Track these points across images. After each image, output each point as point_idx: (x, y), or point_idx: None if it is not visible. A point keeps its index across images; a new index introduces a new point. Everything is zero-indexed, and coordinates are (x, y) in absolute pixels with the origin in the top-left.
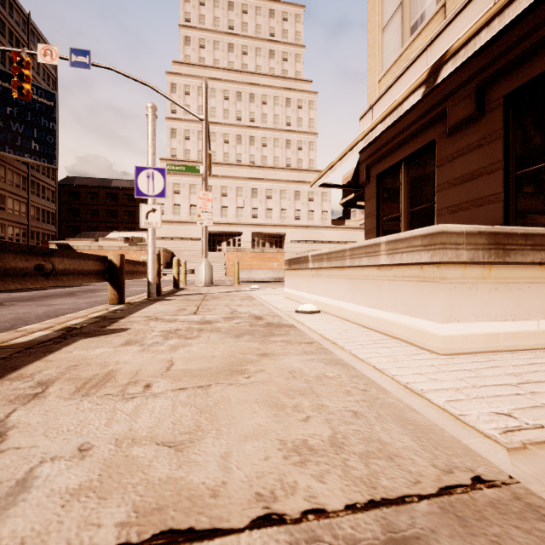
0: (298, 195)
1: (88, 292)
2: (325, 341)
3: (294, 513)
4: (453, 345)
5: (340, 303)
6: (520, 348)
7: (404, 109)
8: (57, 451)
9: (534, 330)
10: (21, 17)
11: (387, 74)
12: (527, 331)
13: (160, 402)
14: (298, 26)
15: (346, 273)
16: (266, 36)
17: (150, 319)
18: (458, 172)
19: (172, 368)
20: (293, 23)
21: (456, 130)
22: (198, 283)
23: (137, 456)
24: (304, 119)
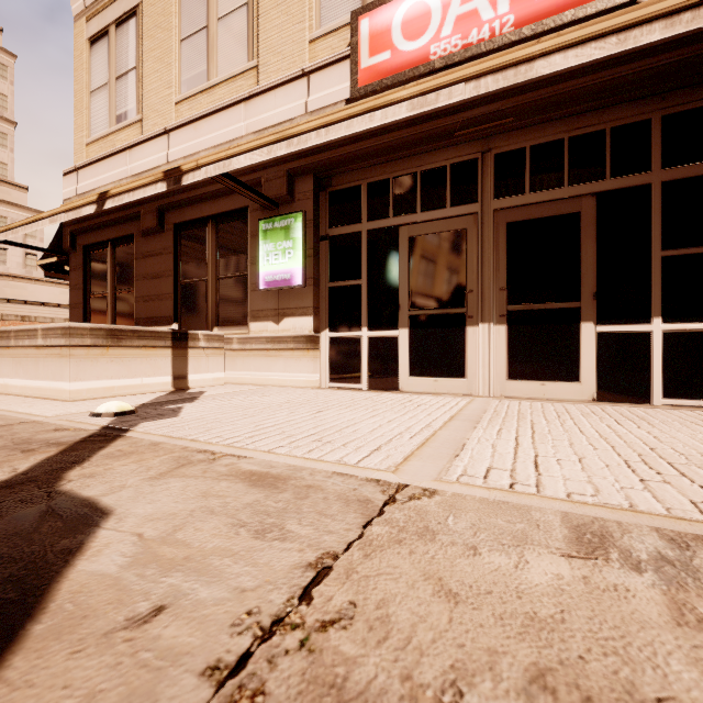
0: None
1: None
2: None
3: None
4: (80, 395)
5: (6, 380)
6: (130, 394)
7: (84, 213)
8: None
9: (139, 384)
10: None
11: (96, 144)
12: (135, 384)
13: None
14: None
15: (11, 352)
16: None
17: None
18: (149, 269)
19: None
20: None
21: (147, 234)
22: None
23: None
24: None
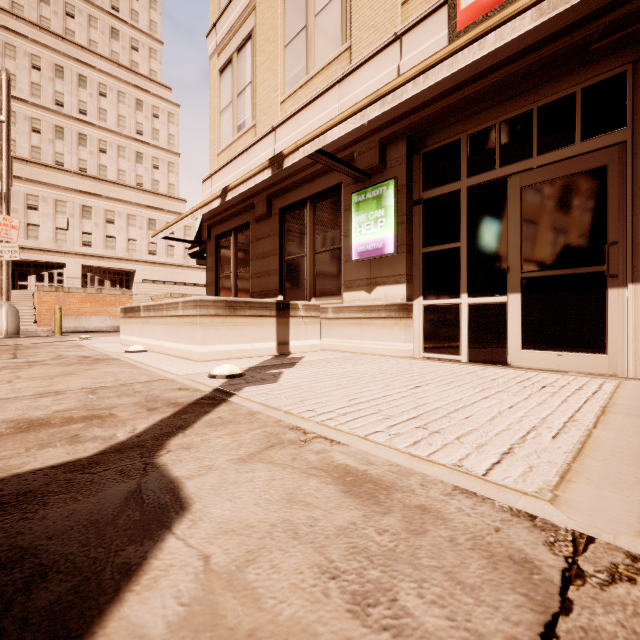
0: (153, 224)
1: None
2: (137, 362)
3: (94, 387)
4: (206, 356)
5: (161, 343)
6: (243, 357)
7: (212, 207)
8: None
9: (250, 348)
10: None
11: (223, 153)
12: (247, 349)
13: (24, 383)
14: (154, 14)
15: (164, 321)
16: (105, 5)
17: None
18: (261, 250)
19: (21, 377)
20: (146, 7)
21: (259, 220)
22: None
23: (26, 389)
24: (162, 132)
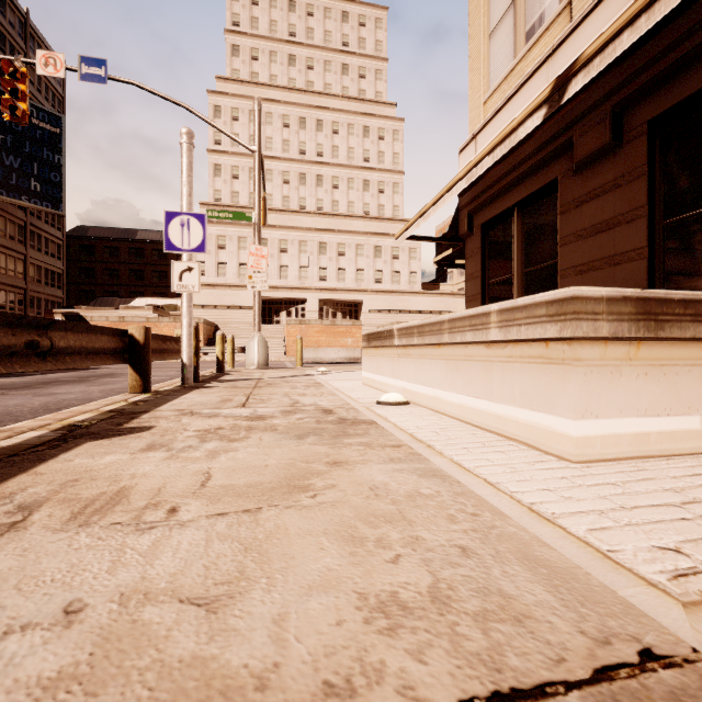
0: (379, 251)
1: (104, 377)
2: (417, 443)
3: None
4: (590, 449)
5: (435, 392)
6: (678, 453)
7: (520, 137)
8: (32, 615)
9: (695, 429)
10: (17, 17)
11: (496, 93)
12: (687, 430)
13: (189, 534)
14: (379, 34)
15: (443, 352)
16: (337, 45)
17: (183, 414)
18: (588, 220)
19: (209, 483)
20: (372, 29)
21: (585, 166)
22: (249, 364)
23: (150, 622)
24: (387, 153)
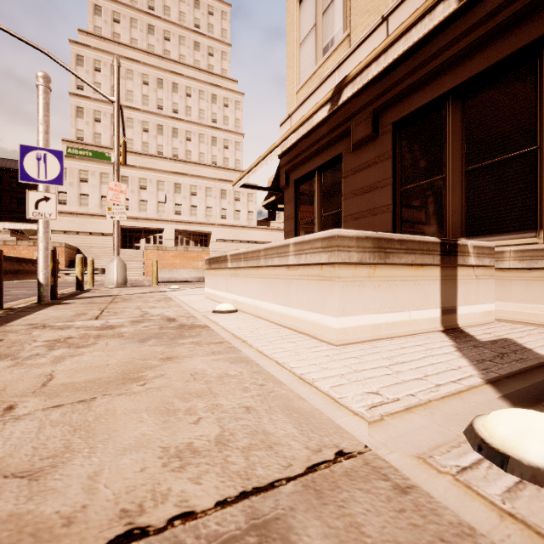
0: (224, 194)
1: None
2: (236, 339)
3: (160, 522)
4: (346, 336)
5: (255, 302)
6: (397, 335)
7: (314, 122)
8: None
9: (407, 320)
10: None
11: (304, 87)
12: (402, 321)
13: (23, 425)
14: (224, 24)
15: (260, 273)
16: (190, 25)
17: (34, 327)
18: (360, 184)
19: (50, 383)
20: (219, 19)
21: (358, 147)
22: (109, 283)
23: None
24: (230, 118)
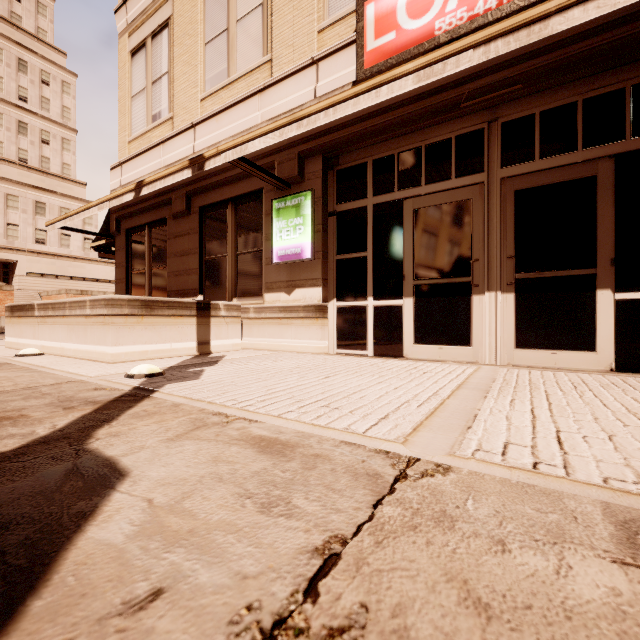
0: (42, 208)
1: None
2: (35, 366)
3: None
4: (119, 358)
5: (62, 344)
6: (161, 357)
7: (124, 200)
8: None
9: (169, 348)
10: None
11: (136, 141)
12: (165, 349)
13: None
14: None
15: (66, 321)
16: None
17: None
18: (179, 247)
19: None
20: None
21: (177, 217)
22: None
23: None
24: (53, 102)
